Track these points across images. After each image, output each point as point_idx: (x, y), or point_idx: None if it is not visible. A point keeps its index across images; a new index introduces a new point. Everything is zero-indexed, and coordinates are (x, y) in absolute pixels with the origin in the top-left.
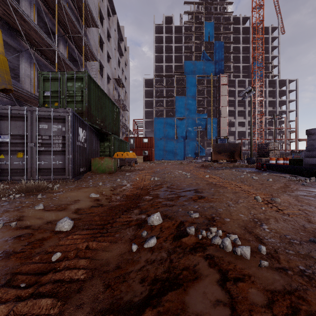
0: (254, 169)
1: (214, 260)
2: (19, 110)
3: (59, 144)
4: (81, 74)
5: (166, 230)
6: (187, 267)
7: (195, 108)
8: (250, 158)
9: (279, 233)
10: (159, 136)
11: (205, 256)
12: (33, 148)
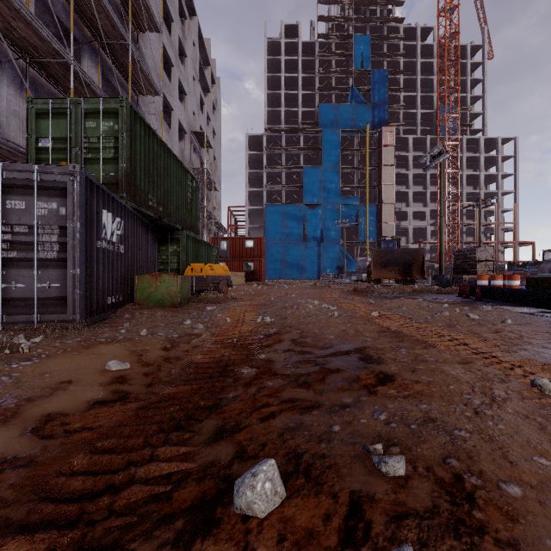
0: (455, 296)
1: None
2: None
3: (54, 245)
4: (115, 104)
5: None
6: None
7: (337, 188)
8: (440, 276)
9: None
10: (274, 237)
11: None
12: None
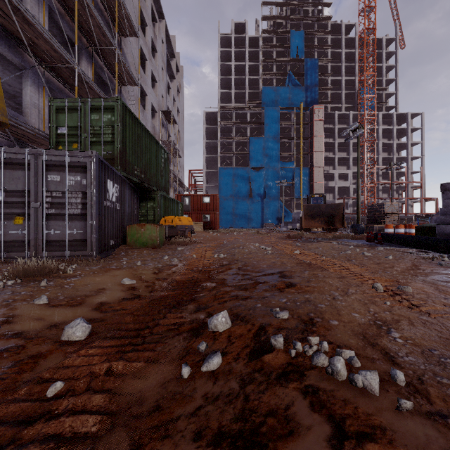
0: (364, 241)
1: (319, 397)
2: (16, 153)
3: (78, 205)
4: (112, 102)
5: (237, 340)
6: (275, 410)
7: (277, 154)
8: (356, 226)
9: (419, 345)
10: (226, 194)
11: (303, 390)
12: (39, 211)
